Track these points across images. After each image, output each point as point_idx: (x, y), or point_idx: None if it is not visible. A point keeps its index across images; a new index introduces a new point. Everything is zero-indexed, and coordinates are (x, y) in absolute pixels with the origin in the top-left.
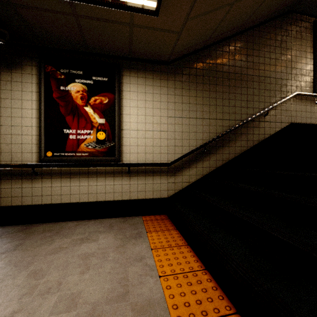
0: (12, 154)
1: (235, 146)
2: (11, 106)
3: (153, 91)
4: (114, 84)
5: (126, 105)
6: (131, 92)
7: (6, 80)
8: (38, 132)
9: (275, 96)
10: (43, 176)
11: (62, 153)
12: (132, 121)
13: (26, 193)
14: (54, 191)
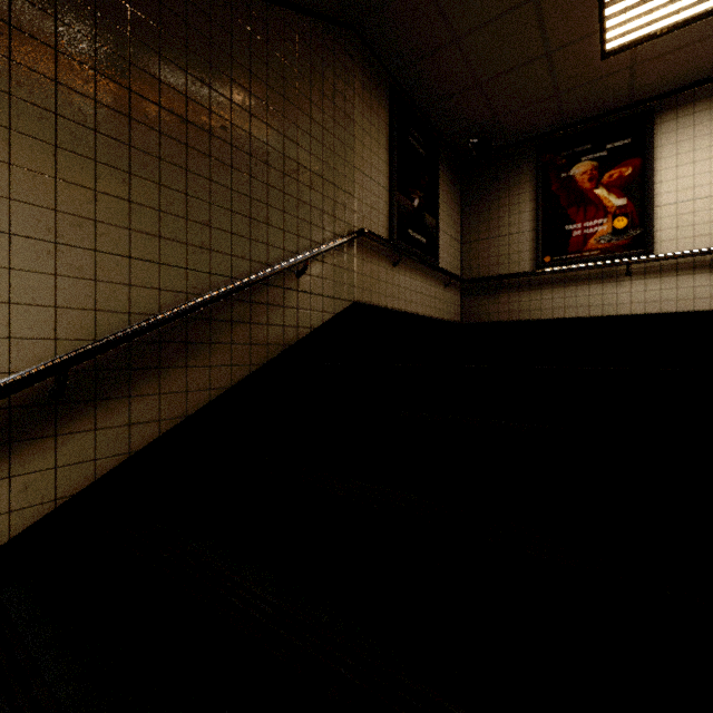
0: None
1: (209, 363)
2: None
3: None
4: None
5: None
6: None
7: None
8: None
9: (322, 226)
10: None
11: None
12: None
13: None
14: None
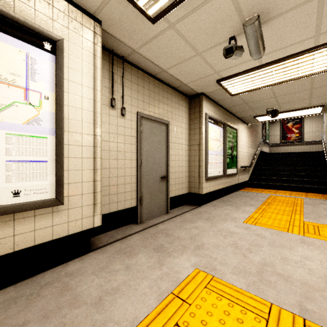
0: (273, 142)
1: None
2: (273, 131)
3: (315, 120)
4: (301, 121)
5: (305, 126)
6: (307, 122)
7: (272, 126)
8: (279, 136)
9: None
10: (281, 146)
11: (285, 140)
12: (307, 130)
13: (277, 150)
14: (283, 149)
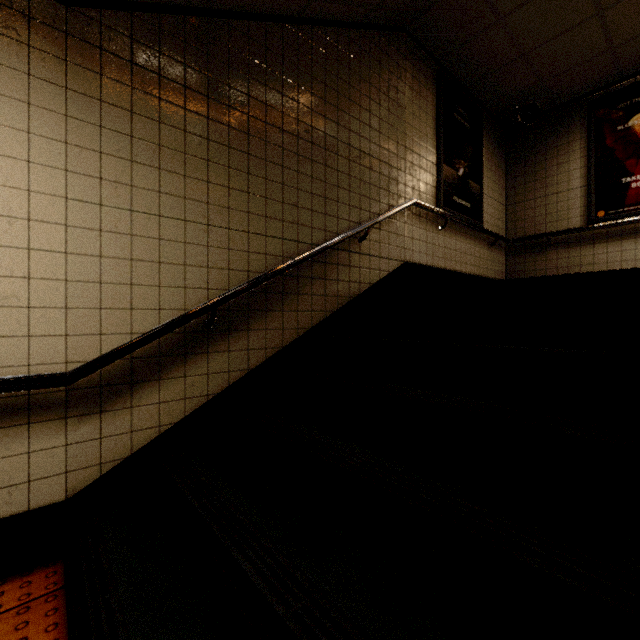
0: None
1: (297, 309)
2: None
3: None
4: None
5: None
6: None
7: None
8: None
9: (379, 199)
10: None
11: None
12: None
13: None
14: None
